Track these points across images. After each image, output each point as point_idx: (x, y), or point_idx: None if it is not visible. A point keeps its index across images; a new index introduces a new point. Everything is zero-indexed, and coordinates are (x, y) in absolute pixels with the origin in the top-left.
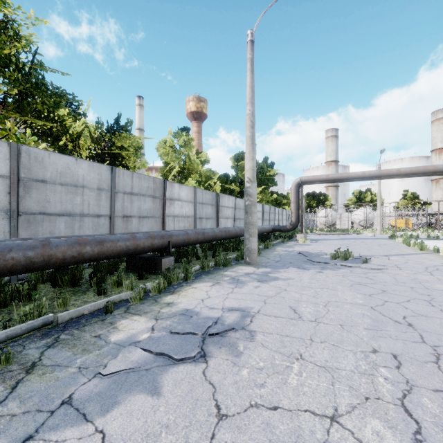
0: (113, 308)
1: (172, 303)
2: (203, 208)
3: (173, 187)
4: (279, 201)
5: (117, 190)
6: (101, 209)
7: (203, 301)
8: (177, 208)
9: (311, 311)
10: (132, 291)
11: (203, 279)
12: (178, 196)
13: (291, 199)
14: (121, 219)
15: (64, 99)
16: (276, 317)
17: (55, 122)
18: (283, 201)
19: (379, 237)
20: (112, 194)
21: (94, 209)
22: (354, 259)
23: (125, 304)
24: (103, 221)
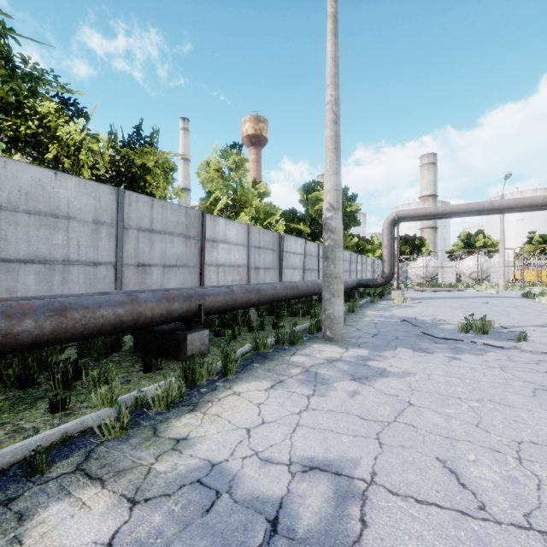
0: (59, 454)
1: (184, 440)
2: (260, 254)
3: (216, 224)
4: (362, 246)
5: (127, 225)
6: (100, 253)
7: (249, 435)
8: (222, 254)
9: (496, 479)
10: (113, 408)
11: (254, 372)
12: (224, 237)
13: (382, 242)
14: (134, 268)
15: (44, 83)
16: (422, 503)
17: (30, 120)
18: (366, 246)
19: (506, 295)
20: (118, 231)
21: (88, 253)
22: (498, 332)
23: (89, 442)
24: (104, 271)
